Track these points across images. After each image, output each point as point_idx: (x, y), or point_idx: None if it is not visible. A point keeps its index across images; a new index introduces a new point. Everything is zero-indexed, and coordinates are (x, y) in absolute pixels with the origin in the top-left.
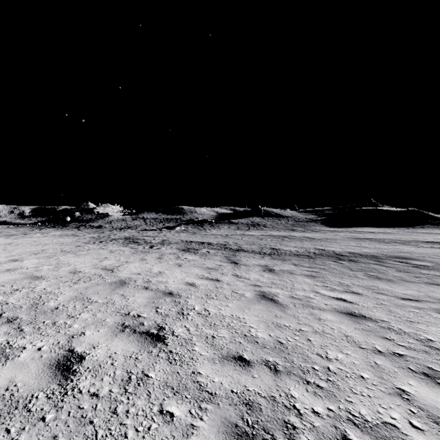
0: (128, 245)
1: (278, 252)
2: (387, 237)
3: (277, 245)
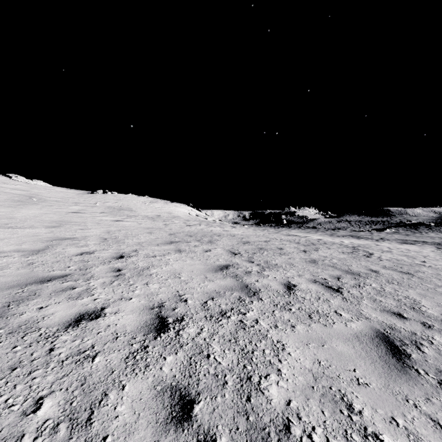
0: (359, 239)
1: None
2: None
3: None
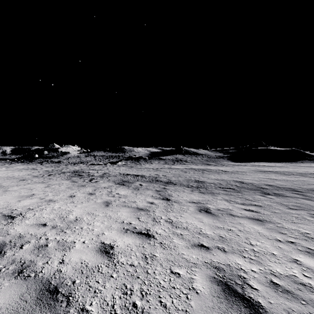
0: (70, 178)
1: (203, 185)
2: (283, 170)
3: (200, 177)
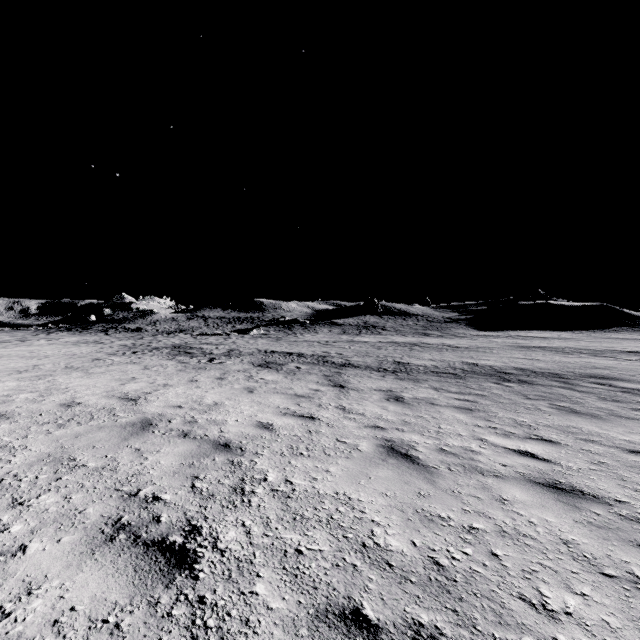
0: (175, 358)
1: (406, 368)
2: (567, 345)
3: (404, 356)
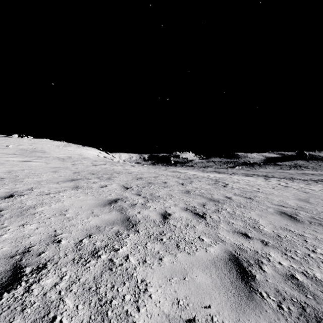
0: (220, 173)
1: (292, 178)
2: None
3: (297, 176)
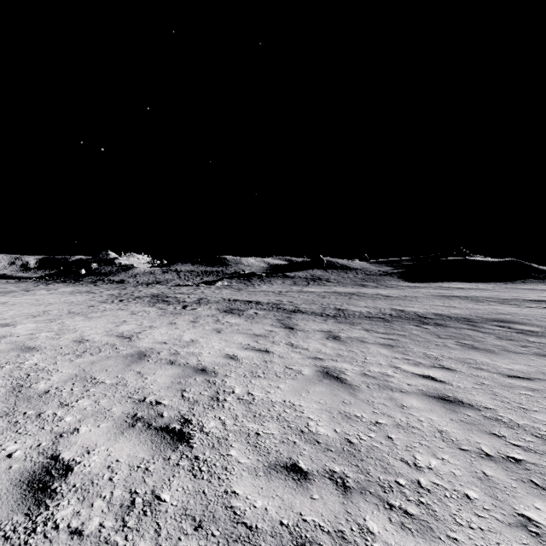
0: (155, 305)
1: (344, 314)
2: (481, 294)
3: (343, 304)
